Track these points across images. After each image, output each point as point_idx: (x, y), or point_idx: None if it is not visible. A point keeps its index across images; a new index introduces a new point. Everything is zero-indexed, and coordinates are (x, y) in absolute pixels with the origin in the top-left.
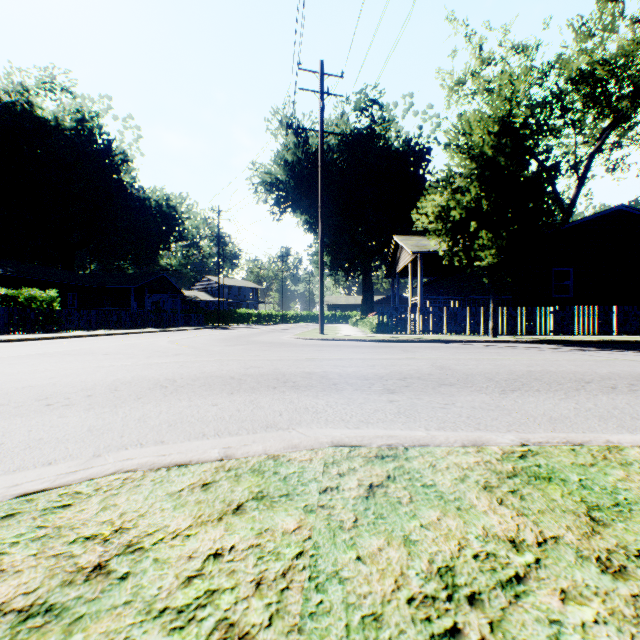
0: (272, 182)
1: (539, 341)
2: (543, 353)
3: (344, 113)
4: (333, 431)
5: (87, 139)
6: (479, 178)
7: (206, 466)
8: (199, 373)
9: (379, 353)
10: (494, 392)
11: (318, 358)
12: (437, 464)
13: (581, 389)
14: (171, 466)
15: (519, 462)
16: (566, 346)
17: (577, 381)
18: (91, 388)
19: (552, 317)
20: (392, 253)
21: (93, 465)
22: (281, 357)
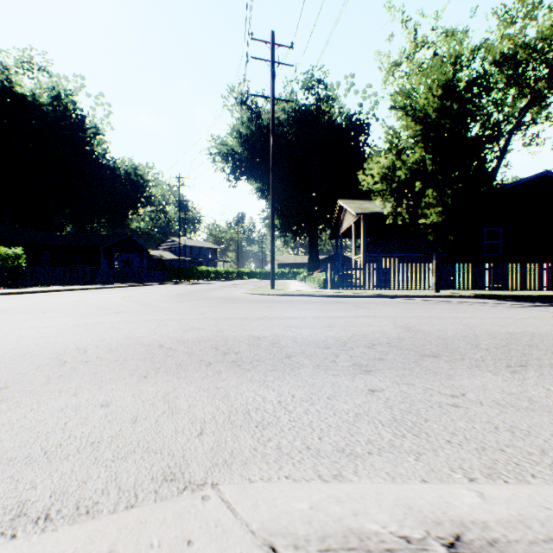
0: (228, 153)
1: (482, 296)
2: (499, 309)
3: (293, 91)
4: (293, 494)
5: (62, 114)
6: (424, 139)
7: None
8: (124, 338)
9: (332, 310)
10: (500, 369)
11: (268, 316)
12: None
13: None
14: None
15: None
16: (512, 301)
17: None
18: None
19: (487, 273)
20: (336, 216)
21: None
22: (229, 315)
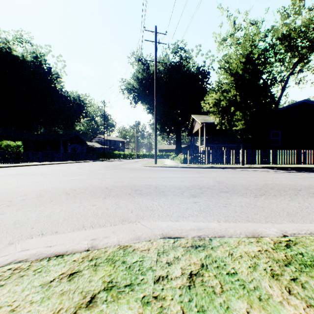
0: (131, 88)
1: (265, 167)
2: (270, 174)
3: (167, 54)
4: (162, 223)
5: (38, 66)
6: (235, 85)
7: (76, 256)
8: (89, 185)
9: (185, 174)
10: (251, 196)
11: (154, 176)
12: (233, 253)
13: (298, 194)
14: (52, 256)
15: (287, 251)
16: (280, 170)
17: (293, 189)
18: (26, 195)
19: (271, 155)
20: (191, 123)
21: (5, 252)
22: (134, 176)
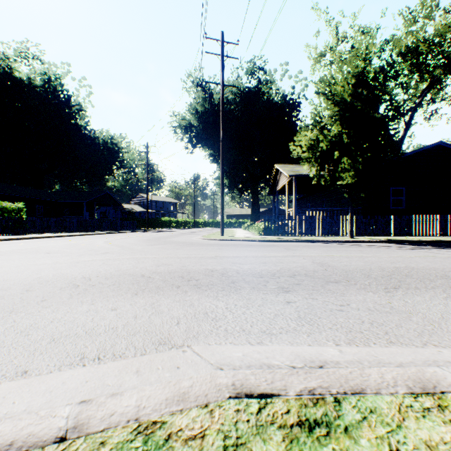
0: (187, 126)
1: (386, 241)
2: (395, 251)
3: (238, 76)
4: (233, 349)
5: (52, 94)
6: (341, 118)
7: None
8: (115, 271)
9: (267, 251)
10: (379, 290)
11: (219, 256)
12: (401, 448)
13: None
14: None
15: None
16: (408, 245)
17: (444, 277)
18: (5, 288)
19: (392, 223)
20: (273, 177)
21: None
22: (189, 255)
